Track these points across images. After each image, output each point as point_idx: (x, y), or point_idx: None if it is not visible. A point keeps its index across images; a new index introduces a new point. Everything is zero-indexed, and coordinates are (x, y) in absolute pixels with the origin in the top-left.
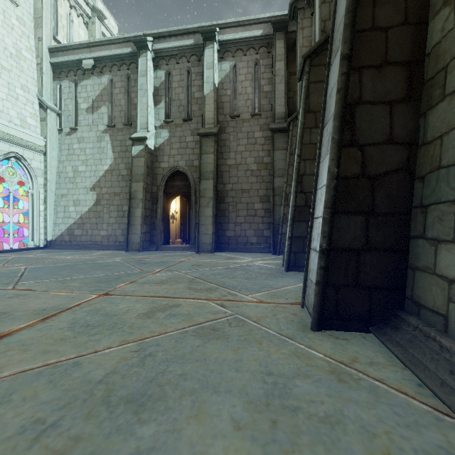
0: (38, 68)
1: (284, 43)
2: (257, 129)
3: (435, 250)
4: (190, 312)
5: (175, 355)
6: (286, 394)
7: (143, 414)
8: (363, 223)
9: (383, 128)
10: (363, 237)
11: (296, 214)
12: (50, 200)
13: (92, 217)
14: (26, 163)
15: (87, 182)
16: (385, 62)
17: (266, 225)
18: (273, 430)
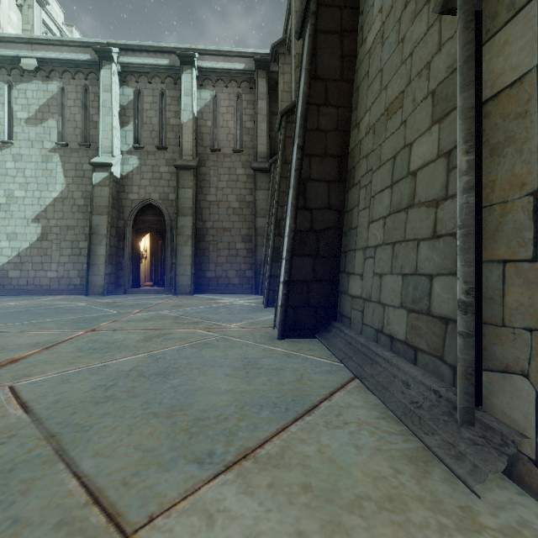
0: None
1: (266, 82)
2: (239, 165)
3: (348, 280)
4: (183, 336)
5: (179, 356)
6: (255, 364)
7: (169, 377)
8: (312, 263)
9: (324, 198)
10: (312, 272)
11: (274, 255)
12: None
13: (36, 255)
14: None
15: (28, 211)
16: (325, 154)
17: (248, 266)
18: (247, 374)
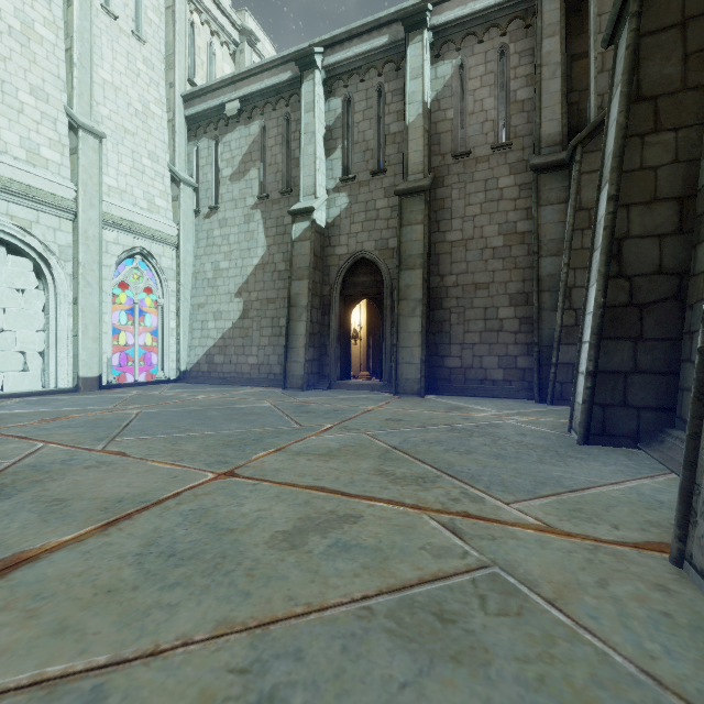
0: (170, 127)
1: None
2: (504, 171)
3: None
4: (382, 542)
5: None
6: None
7: None
8: None
9: None
10: None
11: (605, 323)
12: (184, 313)
13: (238, 337)
14: (154, 261)
15: (231, 284)
16: None
17: (522, 348)
18: None
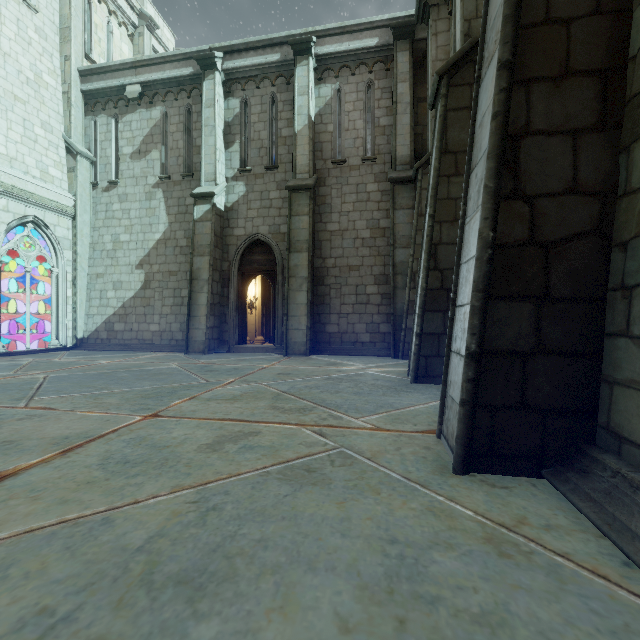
0: (65, 98)
1: (410, 55)
2: (371, 179)
3: None
4: (275, 443)
5: (251, 509)
6: (418, 574)
7: (201, 604)
8: (532, 314)
9: (563, 170)
10: (532, 334)
11: (427, 300)
12: (81, 282)
13: (139, 306)
14: (48, 230)
15: (132, 256)
16: (566, 72)
17: (383, 317)
18: (400, 635)
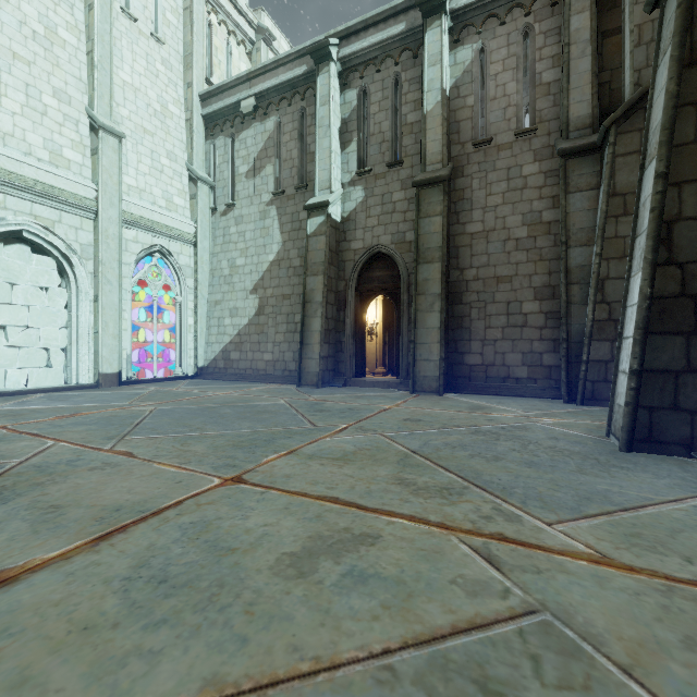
0: (188, 126)
1: None
2: (528, 158)
3: None
4: (405, 572)
5: None
6: None
7: None
8: None
9: None
10: None
11: (652, 316)
12: (202, 310)
13: (253, 334)
14: (172, 259)
15: (247, 281)
16: None
17: (548, 344)
18: None
